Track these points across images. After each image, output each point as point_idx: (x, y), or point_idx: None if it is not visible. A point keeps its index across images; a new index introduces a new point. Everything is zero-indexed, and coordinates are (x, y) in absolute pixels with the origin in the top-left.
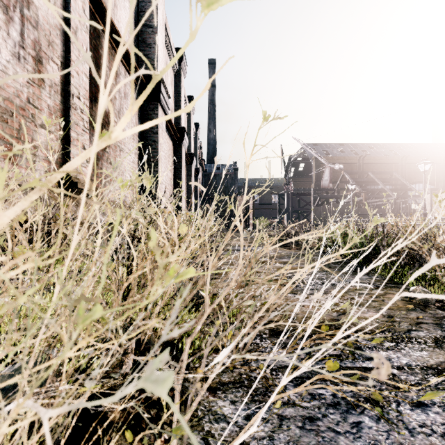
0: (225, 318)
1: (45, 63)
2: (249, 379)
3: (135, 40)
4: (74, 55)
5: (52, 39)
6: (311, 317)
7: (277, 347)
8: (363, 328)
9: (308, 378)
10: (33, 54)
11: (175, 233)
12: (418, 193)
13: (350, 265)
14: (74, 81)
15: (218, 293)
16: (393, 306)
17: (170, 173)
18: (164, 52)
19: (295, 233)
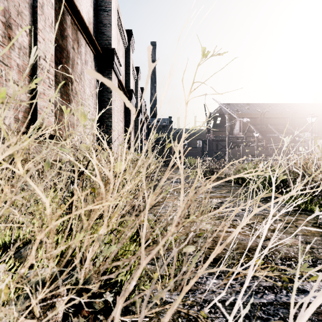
0: (163, 245)
1: (14, 29)
2: (188, 319)
3: (94, 21)
4: (40, 25)
5: (21, 10)
6: (291, 298)
7: (212, 277)
8: (288, 255)
9: (247, 317)
10: (2, 20)
11: (110, 171)
12: (304, 139)
13: (294, 204)
14: (40, 45)
15: (157, 220)
16: (307, 232)
17: (122, 124)
18: (117, 31)
19: (216, 169)
